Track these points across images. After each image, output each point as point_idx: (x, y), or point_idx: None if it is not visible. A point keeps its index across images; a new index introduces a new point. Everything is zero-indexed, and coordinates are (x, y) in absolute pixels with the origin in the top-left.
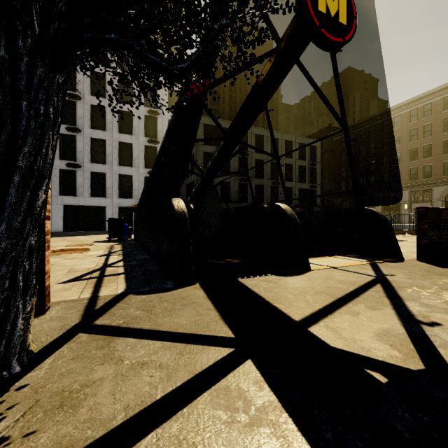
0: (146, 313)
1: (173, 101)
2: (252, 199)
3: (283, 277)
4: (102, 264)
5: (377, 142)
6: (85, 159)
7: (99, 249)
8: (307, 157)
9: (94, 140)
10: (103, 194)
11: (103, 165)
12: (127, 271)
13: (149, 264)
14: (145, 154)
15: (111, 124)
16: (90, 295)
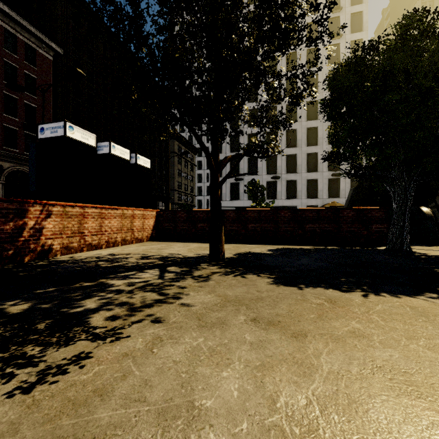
0: (428, 248)
1: None
2: None
3: None
4: None
5: None
6: (282, 172)
7: None
8: None
9: (288, 156)
10: (295, 196)
11: (294, 174)
12: None
13: None
14: None
15: (300, 141)
16: None
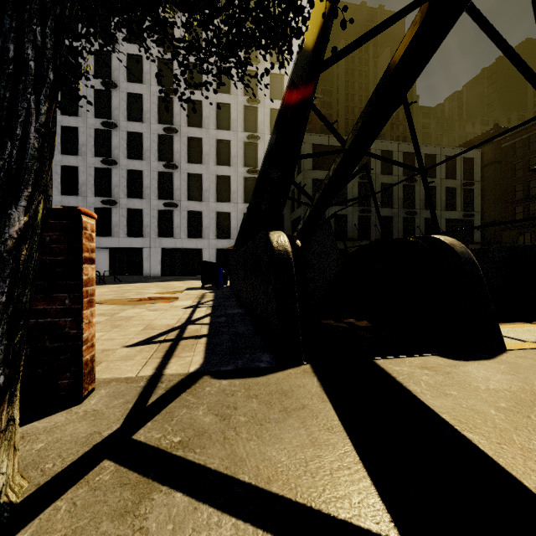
0: (221, 422)
1: (275, 121)
2: (376, 235)
3: (456, 362)
4: (185, 319)
5: None
6: (181, 198)
7: (188, 298)
8: (459, 174)
9: (190, 175)
10: (200, 235)
11: (199, 203)
12: (210, 333)
13: (241, 322)
14: (244, 187)
15: (208, 156)
16: (153, 372)
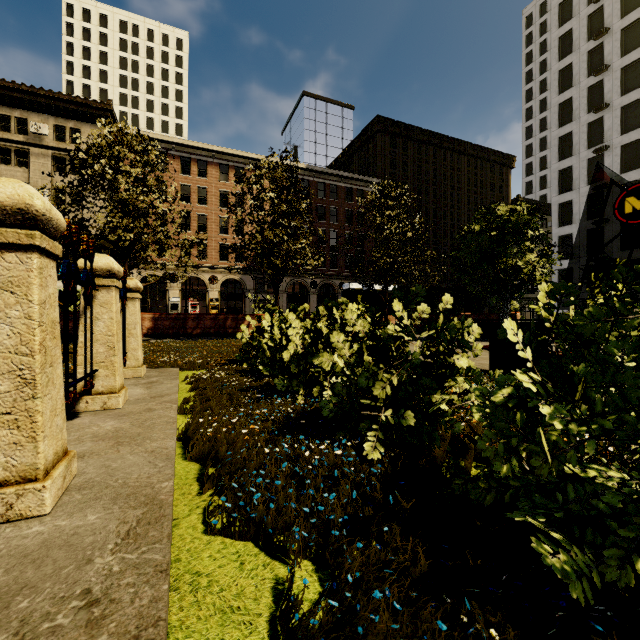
0: None
1: None
2: None
3: None
4: None
5: None
6: None
7: None
8: None
9: None
10: None
11: None
12: None
13: None
14: None
15: None
16: None
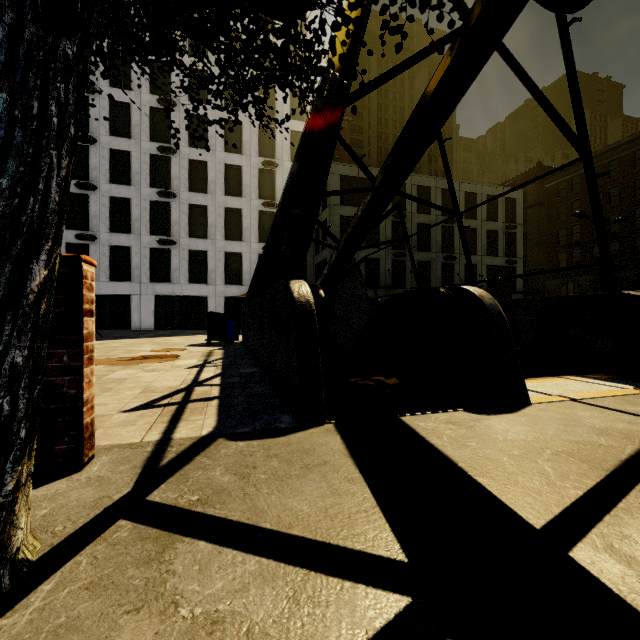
0: (240, 481)
1: (297, 146)
2: (412, 282)
3: (481, 416)
4: (191, 380)
5: (624, 186)
6: (181, 234)
7: (193, 356)
8: (501, 216)
9: (192, 207)
10: (204, 279)
11: (204, 240)
12: (222, 395)
13: (257, 382)
14: (259, 223)
15: (214, 184)
16: (160, 437)
